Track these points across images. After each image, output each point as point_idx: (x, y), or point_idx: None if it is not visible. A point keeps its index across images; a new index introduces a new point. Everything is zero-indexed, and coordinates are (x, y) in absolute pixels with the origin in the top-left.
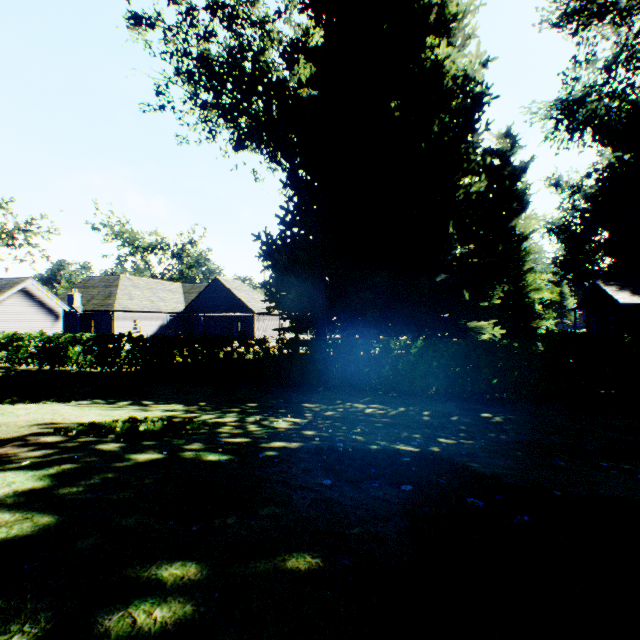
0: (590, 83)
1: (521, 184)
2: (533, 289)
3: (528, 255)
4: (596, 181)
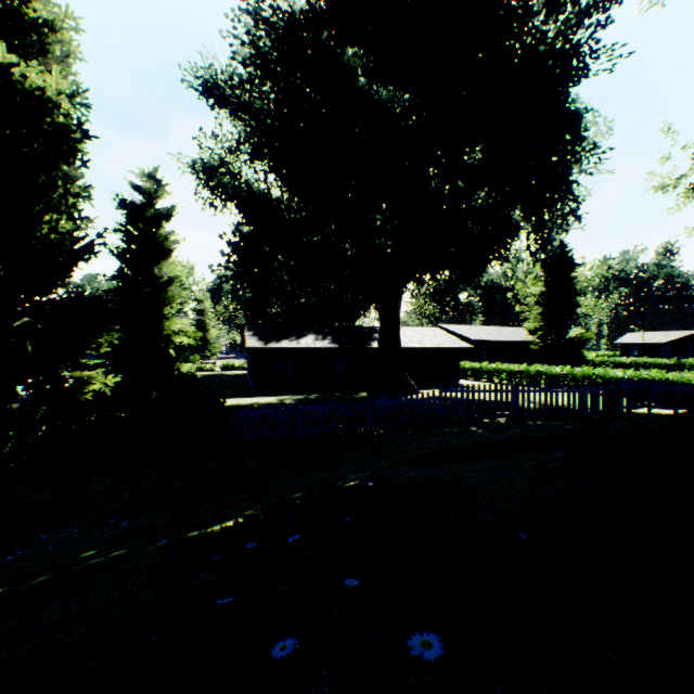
0: (224, 157)
1: (161, 230)
2: (175, 333)
3: (172, 300)
4: (228, 243)
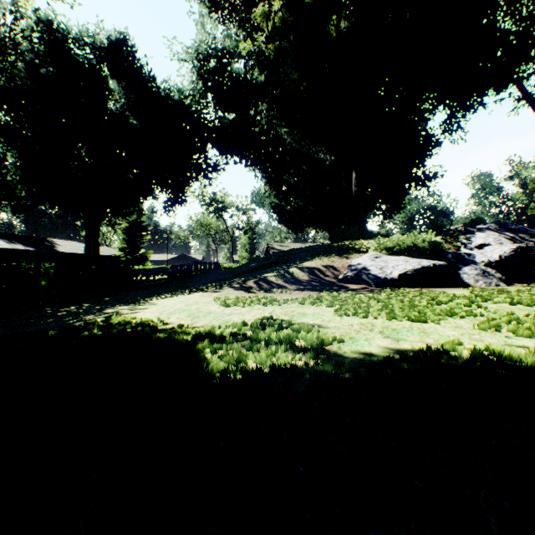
0: None
1: None
2: None
3: None
4: None
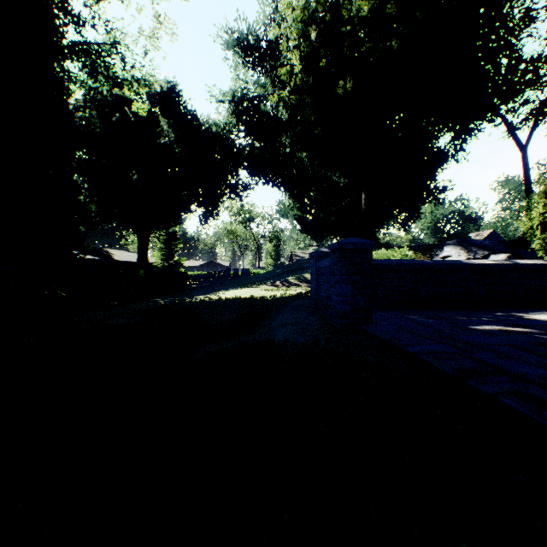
0: None
1: None
2: None
3: None
4: None
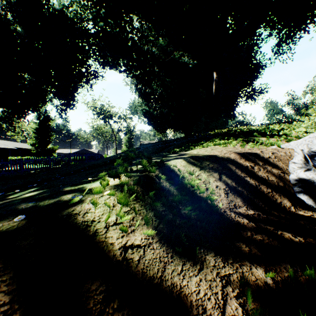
0: None
1: None
2: None
3: None
4: None
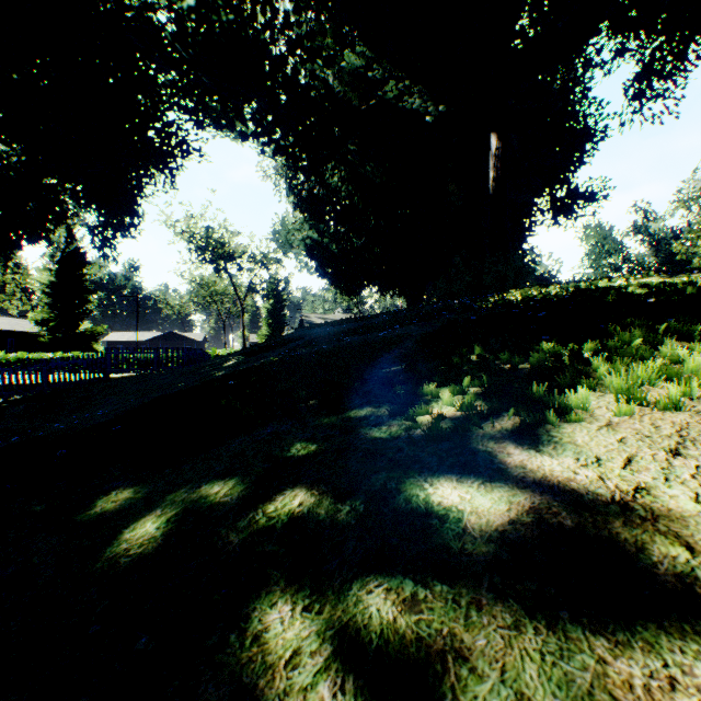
0: None
1: None
2: None
3: None
4: None
